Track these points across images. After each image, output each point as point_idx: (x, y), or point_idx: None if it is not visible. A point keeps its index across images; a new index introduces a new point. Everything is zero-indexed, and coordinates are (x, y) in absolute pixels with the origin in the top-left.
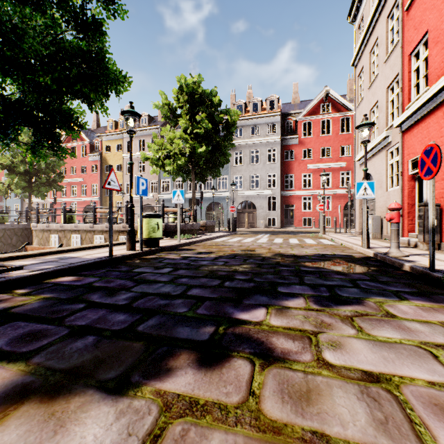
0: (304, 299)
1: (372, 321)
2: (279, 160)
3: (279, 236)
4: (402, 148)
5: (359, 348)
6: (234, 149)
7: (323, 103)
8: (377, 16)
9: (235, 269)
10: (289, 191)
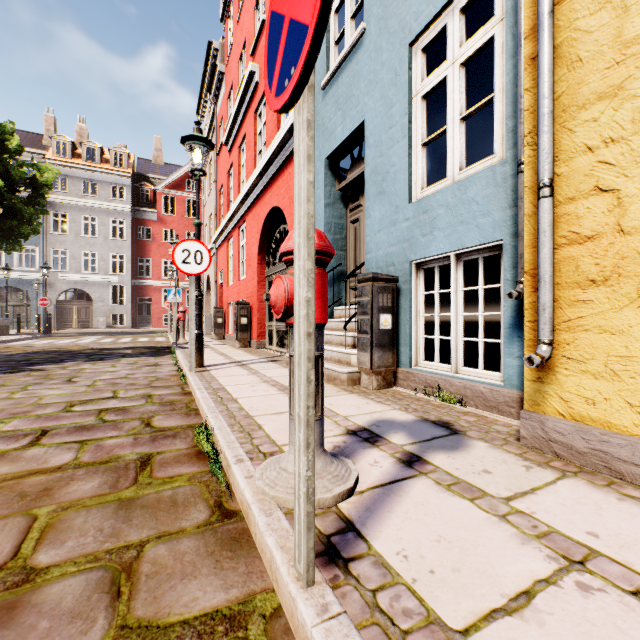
0: (79, 361)
1: (105, 362)
2: (131, 237)
3: (115, 337)
4: (216, 262)
5: (86, 366)
6: (52, 207)
7: (189, 178)
8: (211, 137)
9: (34, 357)
10: (145, 280)
